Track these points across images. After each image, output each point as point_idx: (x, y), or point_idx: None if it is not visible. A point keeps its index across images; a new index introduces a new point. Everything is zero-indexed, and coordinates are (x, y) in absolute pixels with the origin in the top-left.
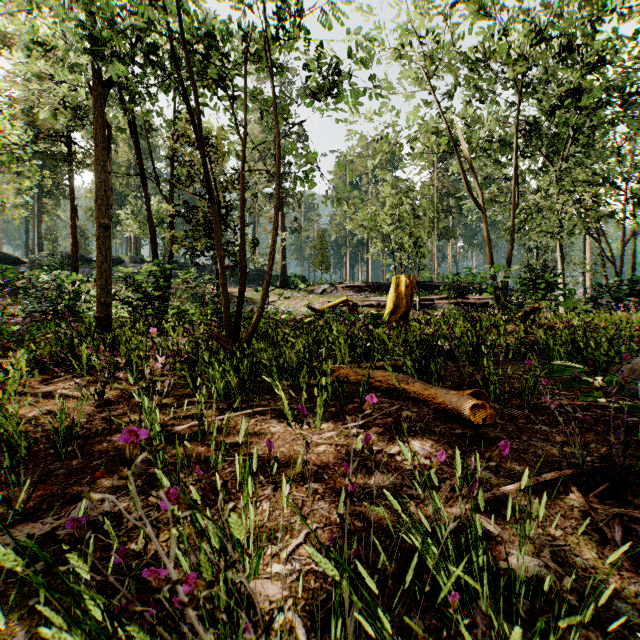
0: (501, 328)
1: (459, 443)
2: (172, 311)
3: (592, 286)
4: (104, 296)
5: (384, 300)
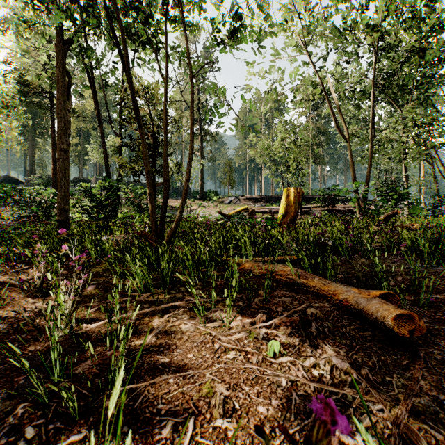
0: (371, 228)
1: (374, 350)
2: (119, 216)
3: (433, 197)
4: (63, 204)
5: (274, 208)
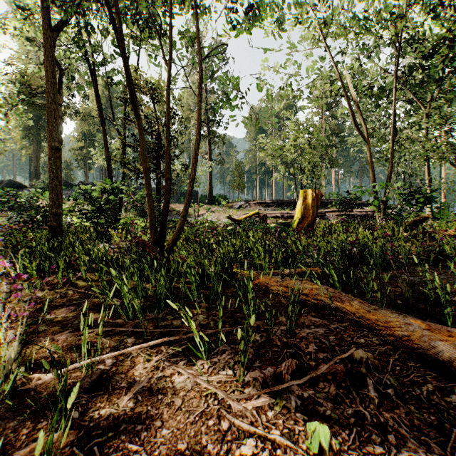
0: (400, 235)
1: None
2: (121, 221)
3: None
4: (55, 207)
5: (286, 213)
